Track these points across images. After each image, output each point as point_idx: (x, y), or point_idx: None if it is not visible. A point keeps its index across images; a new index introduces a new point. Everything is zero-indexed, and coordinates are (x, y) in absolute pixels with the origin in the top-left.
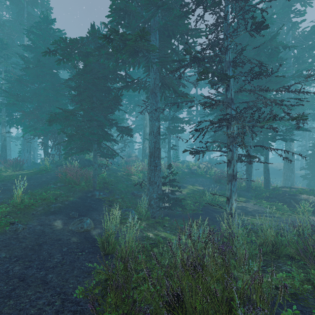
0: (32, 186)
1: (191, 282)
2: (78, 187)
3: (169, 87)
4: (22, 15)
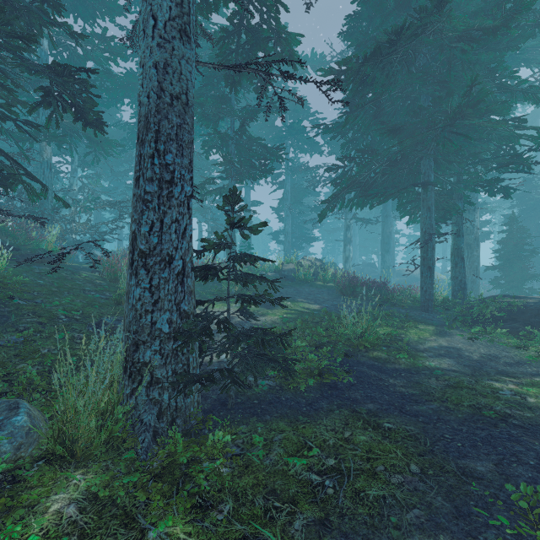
0: None
1: None
2: None
3: None
4: None
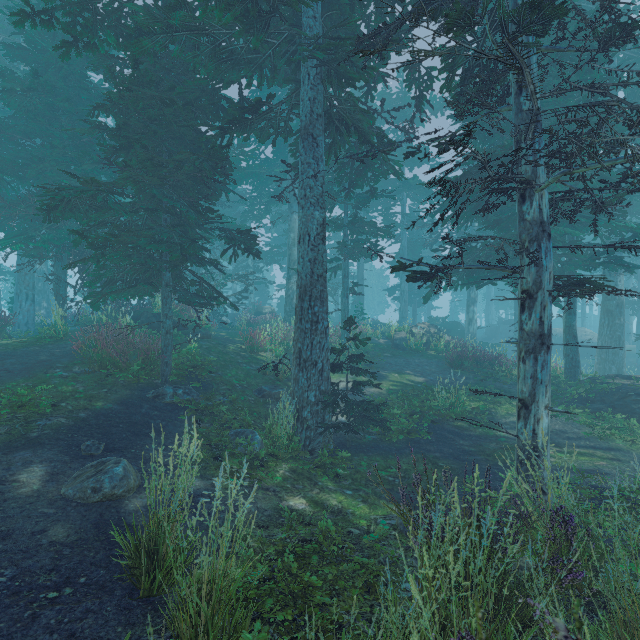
0: (5, 372)
1: None
2: (123, 376)
3: (347, 129)
4: None
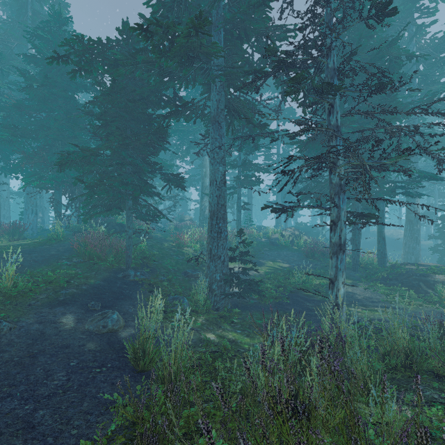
0: (34, 262)
1: (288, 439)
2: (103, 264)
3: (239, 115)
4: (25, 14)
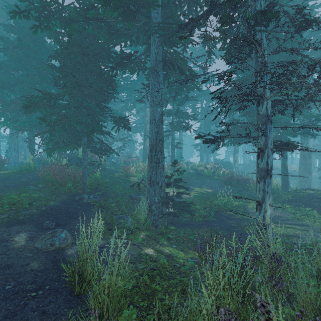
0: (5, 187)
1: None
2: (63, 189)
3: (173, 67)
4: None
